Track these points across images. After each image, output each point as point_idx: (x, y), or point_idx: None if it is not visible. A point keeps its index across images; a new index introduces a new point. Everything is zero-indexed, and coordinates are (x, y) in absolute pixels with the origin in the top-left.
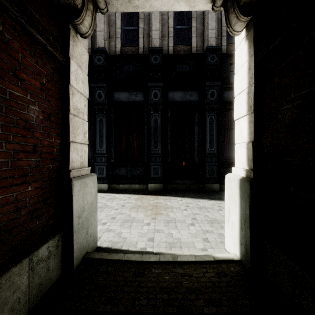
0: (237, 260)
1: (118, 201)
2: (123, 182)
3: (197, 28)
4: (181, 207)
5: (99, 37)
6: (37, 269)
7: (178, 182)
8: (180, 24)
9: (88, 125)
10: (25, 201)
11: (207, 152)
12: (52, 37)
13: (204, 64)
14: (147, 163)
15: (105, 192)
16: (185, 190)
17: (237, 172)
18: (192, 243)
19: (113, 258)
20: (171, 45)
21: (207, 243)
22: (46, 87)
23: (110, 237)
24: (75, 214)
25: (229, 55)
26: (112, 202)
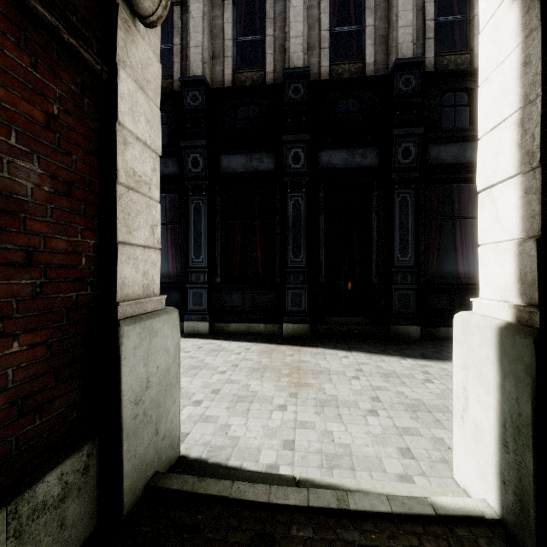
0: (494, 520)
1: (226, 355)
2: (236, 319)
3: (375, 28)
4: (348, 372)
5: (194, 57)
6: (32, 531)
7: (339, 320)
8: (342, 26)
9: (176, 216)
10: (4, 377)
11: (397, 264)
12: (78, 18)
13: (391, 96)
14: (281, 284)
15: (204, 336)
16: (352, 337)
17: (487, 310)
18: (377, 460)
19: (209, 492)
20: (325, 64)
21: (411, 461)
22: (61, 124)
23: (208, 434)
24: (127, 398)
25: (439, 75)
26: (216, 357)
